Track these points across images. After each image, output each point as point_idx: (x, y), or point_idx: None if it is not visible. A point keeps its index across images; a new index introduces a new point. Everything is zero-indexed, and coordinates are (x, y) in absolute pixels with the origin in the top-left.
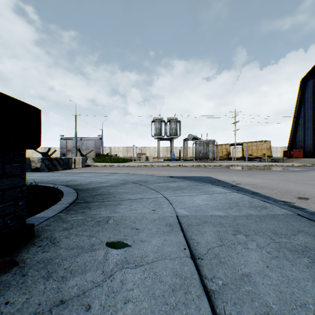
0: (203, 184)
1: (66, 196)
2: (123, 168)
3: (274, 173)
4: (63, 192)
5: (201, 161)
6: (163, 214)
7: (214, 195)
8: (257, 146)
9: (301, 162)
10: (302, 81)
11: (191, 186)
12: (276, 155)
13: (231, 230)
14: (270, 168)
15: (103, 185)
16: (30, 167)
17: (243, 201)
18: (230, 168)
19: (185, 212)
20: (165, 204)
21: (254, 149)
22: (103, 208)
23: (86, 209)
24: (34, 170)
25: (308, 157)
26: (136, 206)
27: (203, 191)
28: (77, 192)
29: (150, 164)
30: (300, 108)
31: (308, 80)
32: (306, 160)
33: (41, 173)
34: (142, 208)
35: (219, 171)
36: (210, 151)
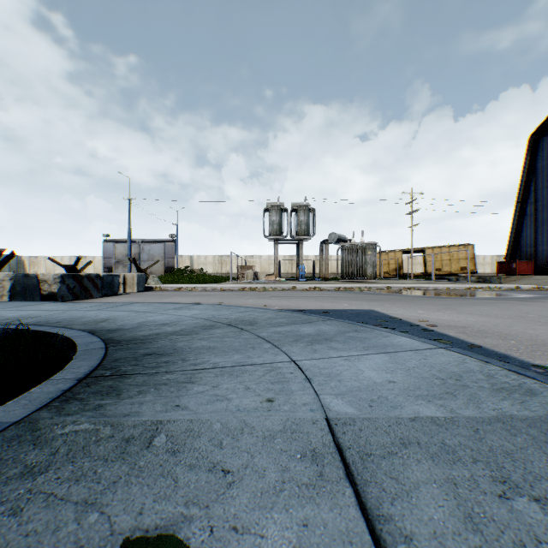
0: (368, 329)
1: (78, 357)
2: (213, 293)
3: (492, 303)
4: (78, 348)
5: (352, 281)
6: (292, 413)
7: (399, 355)
8: (451, 254)
9: (533, 283)
10: (533, 139)
11: (346, 334)
12: (484, 270)
13: (485, 477)
14: (479, 294)
15: (165, 331)
16: (38, 292)
17: (470, 373)
18: (407, 294)
19: (347, 408)
20: (295, 381)
21: (445, 259)
22: (150, 395)
23: (109, 397)
24: (46, 297)
25: (543, 273)
26: (229, 387)
27: (372, 346)
28: (107, 347)
29: (261, 286)
30: (529, 186)
31: (543, 136)
32: (542, 279)
33: (53, 305)
34: (243, 394)
35: (388, 298)
36: (369, 263)
